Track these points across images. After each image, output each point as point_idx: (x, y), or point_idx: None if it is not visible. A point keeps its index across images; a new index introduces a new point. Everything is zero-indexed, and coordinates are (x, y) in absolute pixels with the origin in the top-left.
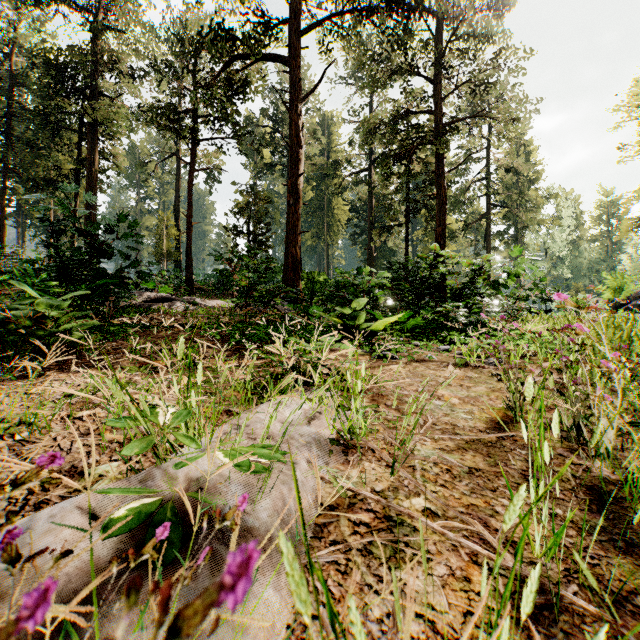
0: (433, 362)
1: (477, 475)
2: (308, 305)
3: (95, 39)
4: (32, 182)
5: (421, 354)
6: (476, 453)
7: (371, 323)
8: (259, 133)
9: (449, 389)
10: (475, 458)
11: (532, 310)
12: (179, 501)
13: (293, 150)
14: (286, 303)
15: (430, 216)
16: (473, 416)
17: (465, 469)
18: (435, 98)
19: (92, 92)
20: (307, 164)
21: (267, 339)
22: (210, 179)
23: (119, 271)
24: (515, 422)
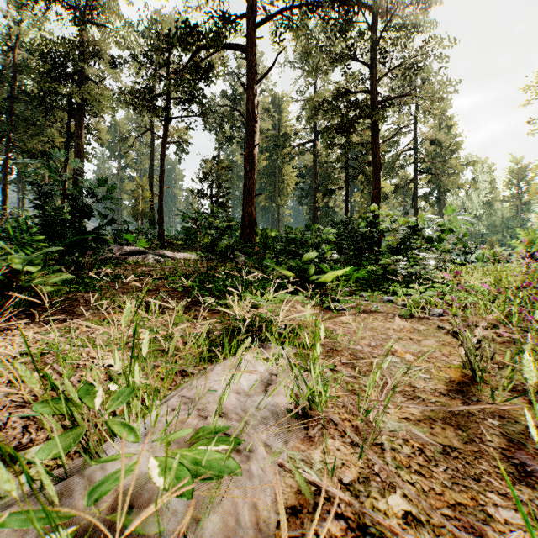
0: (380, 313)
1: (453, 456)
2: (262, 257)
3: (81, 31)
4: (29, 153)
5: (367, 305)
6: (445, 424)
7: (320, 275)
8: (220, 111)
9: (401, 343)
10: (446, 432)
11: (456, 261)
12: (100, 529)
13: (249, 124)
14: (243, 255)
15: (366, 181)
16: (431, 375)
17: (438, 447)
18: (371, 79)
19: (79, 77)
20: (261, 137)
21: (225, 291)
22: (179, 150)
23: (95, 228)
24: (475, 383)
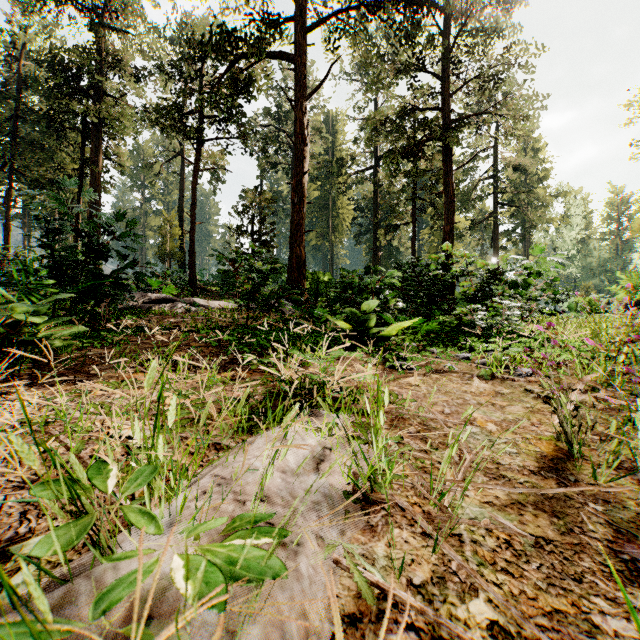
0: (454, 373)
1: (548, 550)
2: (313, 306)
3: (98, 37)
4: (36, 182)
5: (439, 363)
6: (537, 510)
7: (382, 328)
8: (263, 132)
9: (480, 410)
10: (538, 520)
11: (544, 311)
12: None
13: (297, 147)
14: (290, 304)
15: (437, 215)
16: (518, 449)
17: (529, 539)
18: (443, 93)
19: (95, 91)
20: (311, 163)
21: (268, 346)
22: (214, 179)
23: (114, 271)
24: (572, 458)
